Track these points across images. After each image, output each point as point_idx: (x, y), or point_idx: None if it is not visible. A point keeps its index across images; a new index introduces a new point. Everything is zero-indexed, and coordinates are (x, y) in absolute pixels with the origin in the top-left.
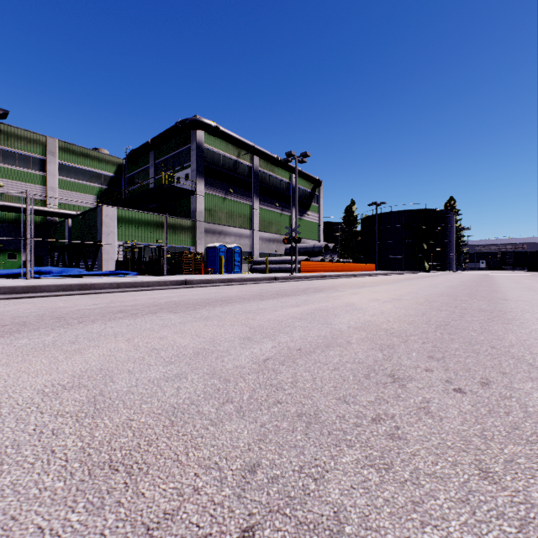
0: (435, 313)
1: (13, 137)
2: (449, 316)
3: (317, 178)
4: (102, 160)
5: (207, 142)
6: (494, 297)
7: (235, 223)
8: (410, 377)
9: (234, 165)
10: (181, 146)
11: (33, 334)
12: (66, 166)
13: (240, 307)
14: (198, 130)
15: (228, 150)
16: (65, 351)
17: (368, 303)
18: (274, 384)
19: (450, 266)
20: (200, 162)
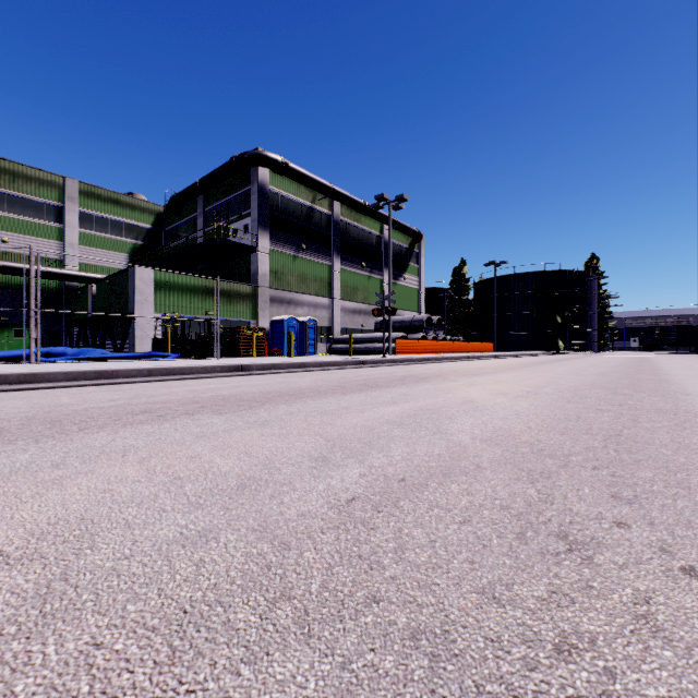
0: (594, 415)
1: (21, 178)
2: (616, 420)
3: (416, 230)
4: (136, 207)
5: (272, 183)
6: (668, 389)
7: (309, 289)
8: (595, 539)
9: (307, 213)
10: (239, 189)
11: (4, 449)
12: (90, 216)
13: (314, 405)
14: (261, 167)
15: (299, 194)
16: (39, 482)
17: (494, 400)
18: (365, 555)
19: (593, 346)
20: (263, 209)
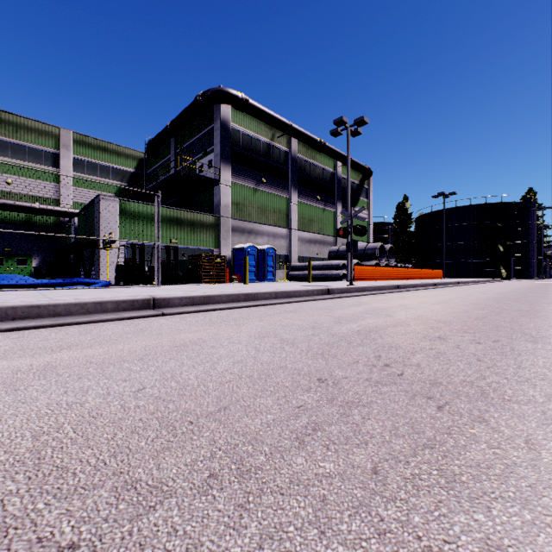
0: None
1: (23, 129)
2: None
3: (367, 167)
4: (121, 154)
5: (233, 120)
6: None
7: (269, 220)
8: None
9: (267, 149)
10: (204, 128)
11: None
12: (82, 161)
13: None
14: (223, 105)
15: (259, 131)
16: None
17: None
18: None
19: (534, 273)
20: (225, 144)
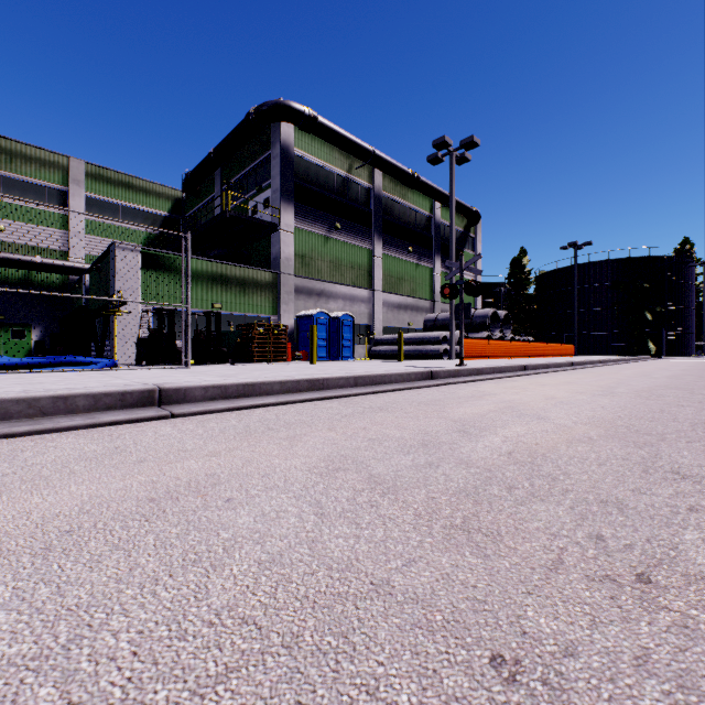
0: None
1: (20, 158)
2: None
3: (474, 209)
4: (150, 192)
5: (298, 145)
6: None
7: (345, 278)
8: None
9: (342, 184)
10: (259, 156)
11: None
12: (98, 202)
13: None
14: (283, 124)
15: (332, 160)
16: None
17: None
18: None
19: (691, 348)
20: (286, 177)
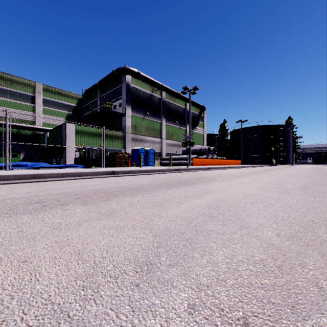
0: None
1: (15, 82)
2: None
3: (202, 105)
4: (69, 96)
5: (132, 82)
6: None
7: (150, 134)
8: None
9: (149, 97)
10: (116, 86)
11: None
12: (47, 100)
13: (148, 197)
14: (127, 75)
15: (146, 88)
16: None
17: (263, 194)
18: None
19: (290, 162)
20: (128, 95)
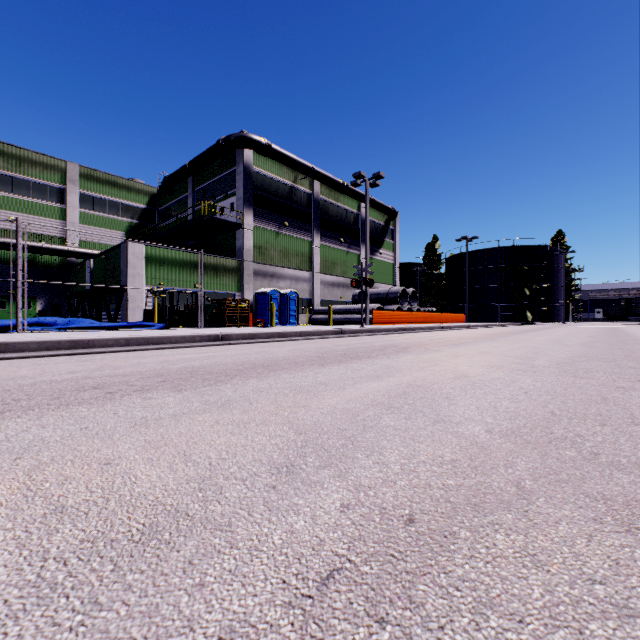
0: (621, 394)
1: (27, 162)
2: None
3: (392, 208)
4: (131, 189)
5: (256, 164)
6: None
7: (291, 263)
8: None
9: (289, 192)
10: (225, 170)
11: None
12: (90, 197)
13: (288, 379)
14: (246, 149)
15: (282, 174)
16: None
17: (489, 373)
18: None
19: (559, 317)
20: (248, 188)
